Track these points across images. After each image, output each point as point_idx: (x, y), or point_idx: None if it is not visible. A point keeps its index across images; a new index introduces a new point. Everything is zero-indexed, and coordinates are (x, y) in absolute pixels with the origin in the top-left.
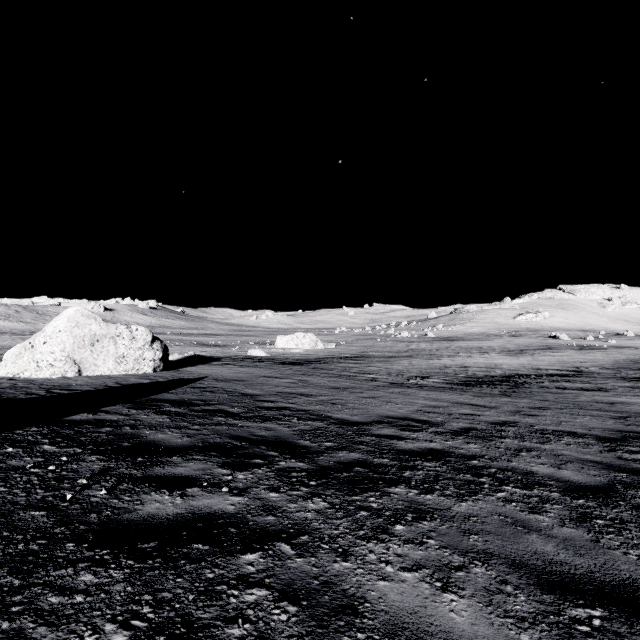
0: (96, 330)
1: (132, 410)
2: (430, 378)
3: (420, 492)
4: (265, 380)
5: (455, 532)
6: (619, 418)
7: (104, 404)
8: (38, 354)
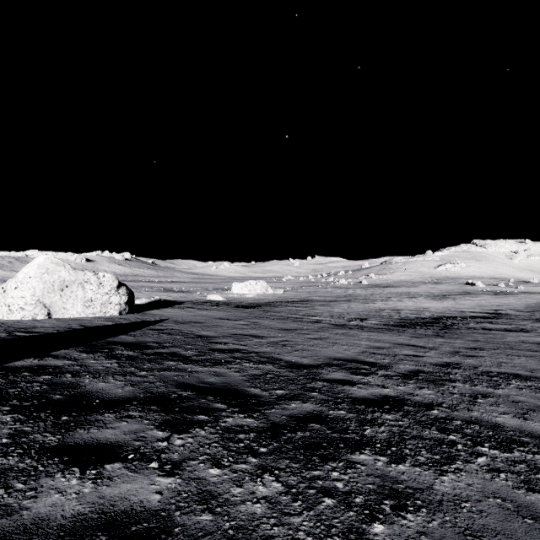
0: (65, 276)
1: (83, 354)
2: (368, 320)
3: (390, 460)
4: (220, 322)
5: (453, 534)
6: None
7: (57, 347)
8: (9, 298)
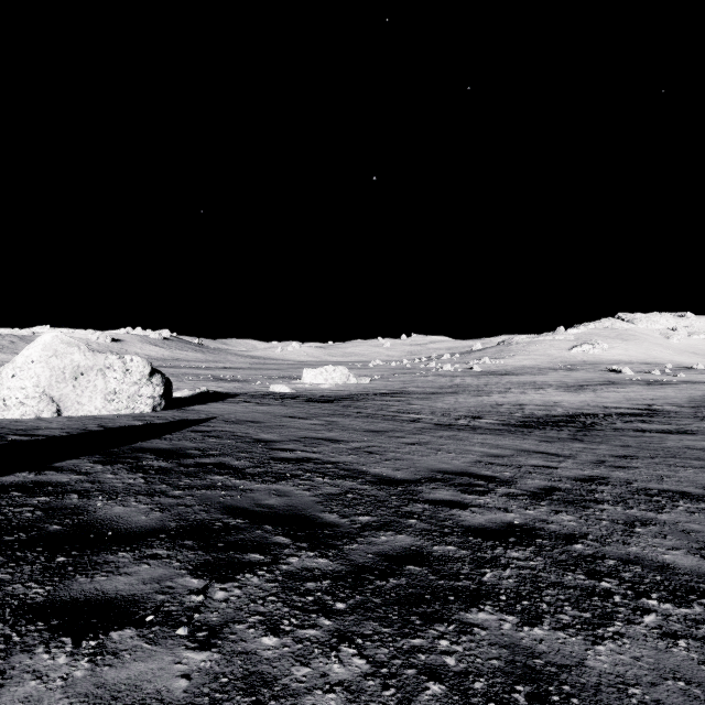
0: (80, 361)
1: (97, 465)
2: (482, 418)
3: (520, 620)
4: (286, 421)
5: None
6: None
7: (64, 456)
8: (5, 390)
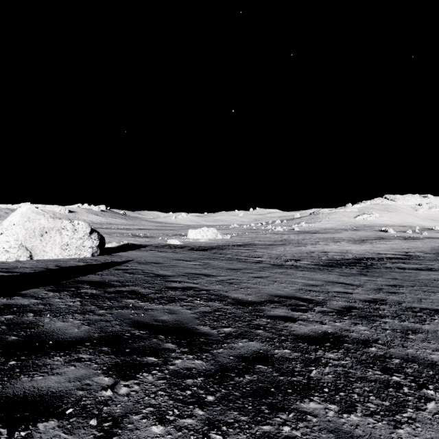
0: (45, 224)
1: (50, 293)
2: (301, 260)
3: (340, 409)
4: (177, 263)
5: None
6: None
7: (29, 286)
8: None
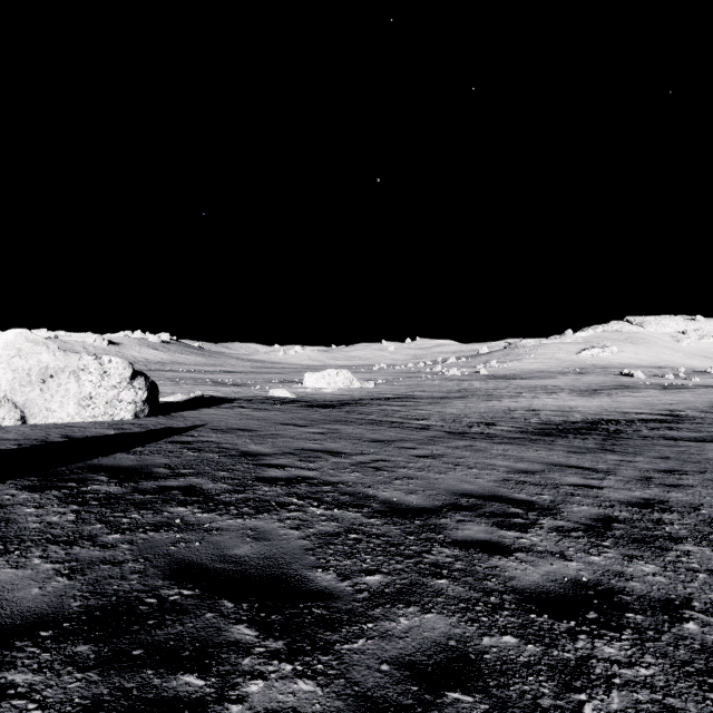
0: (48, 361)
1: (22, 493)
2: (497, 425)
3: None
4: (282, 429)
5: None
6: None
7: None
8: None
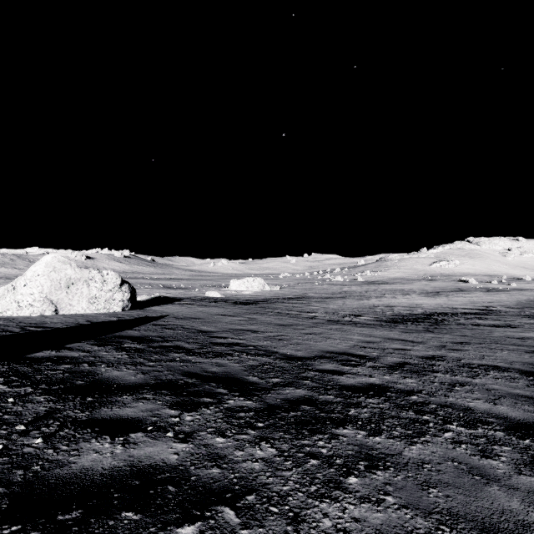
0: (71, 274)
1: (94, 347)
2: (362, 316)
3: (368, 433)
4: (219, 318)
5: (412, 485)
6: (533, 352)
7: (70, 341)
8: (19, 295)
